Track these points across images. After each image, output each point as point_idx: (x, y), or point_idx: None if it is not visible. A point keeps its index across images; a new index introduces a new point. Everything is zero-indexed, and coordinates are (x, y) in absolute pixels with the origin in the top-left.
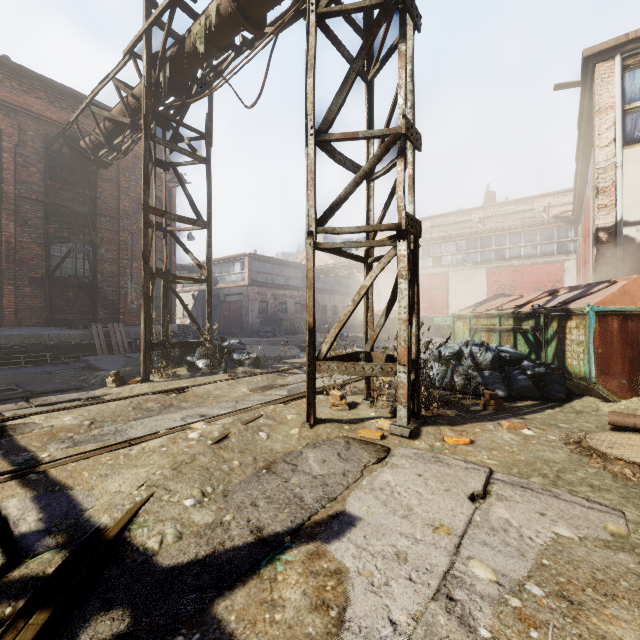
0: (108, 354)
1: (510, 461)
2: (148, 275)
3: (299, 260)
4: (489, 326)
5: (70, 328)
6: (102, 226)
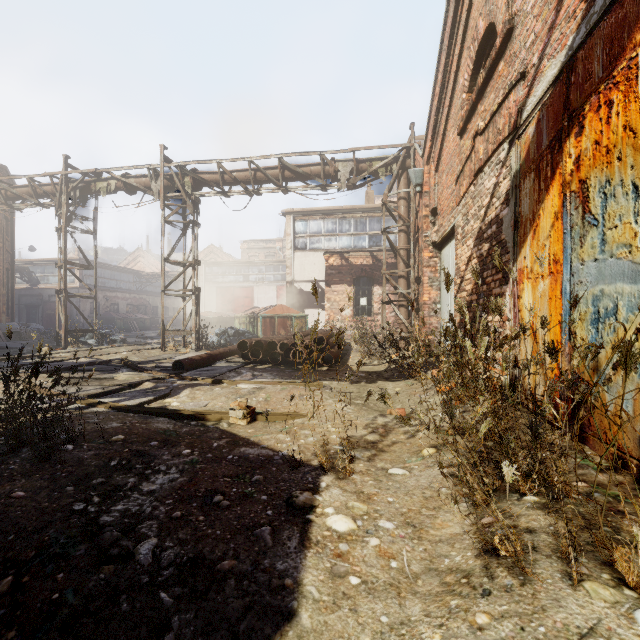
0: None
1: None
2: (67, 296)
3: (127, 262)
4: (244, 321)
5: None
6: None
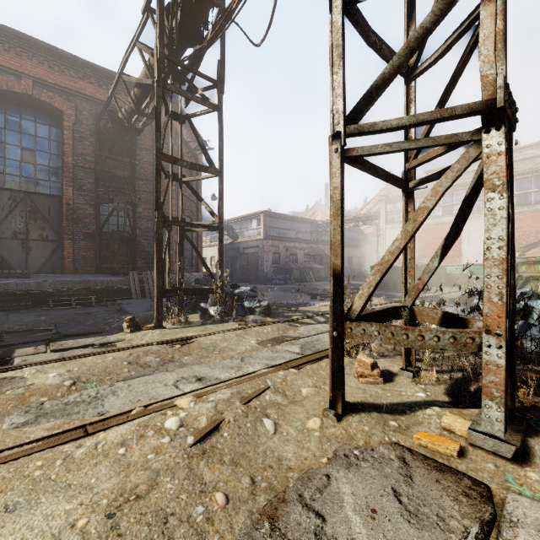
0: (141, 298)
1: None
2: (160, 222)
3: (307, 217)
4: None
5: (113, 275)
6: (140, 188)
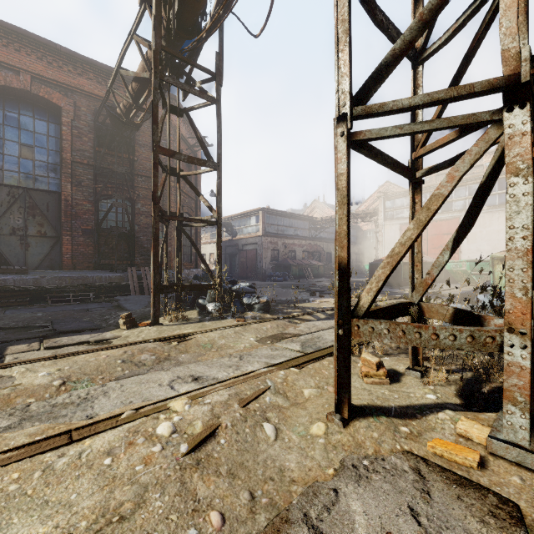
0: (140, 294)
1: None
2: (157, 216)
3: (306, 214)
4: None
5: (112, 271)
6: (139, 185)
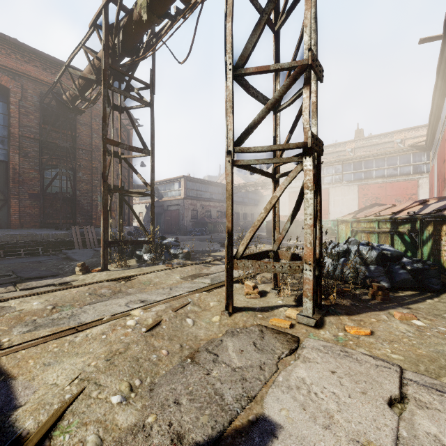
0: (83, 248)
1: (414, 356)
2: (106, 190)
3: (220, 181)
4: (369, 229)
5: (57, 229)
6: (80, 157)
